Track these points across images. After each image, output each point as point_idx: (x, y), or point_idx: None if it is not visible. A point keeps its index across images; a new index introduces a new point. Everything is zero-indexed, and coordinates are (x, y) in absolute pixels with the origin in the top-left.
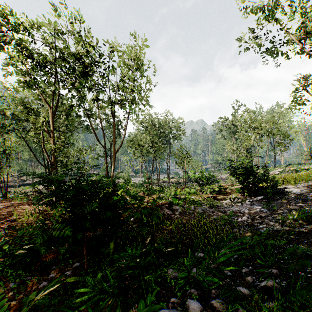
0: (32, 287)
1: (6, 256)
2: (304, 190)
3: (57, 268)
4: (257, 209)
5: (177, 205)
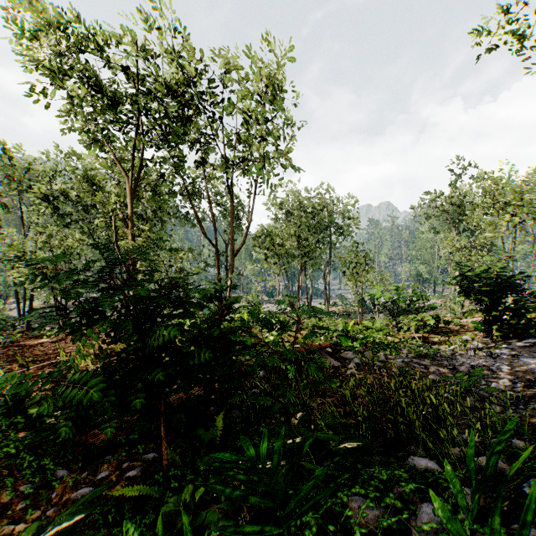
0: (61, 497)
1: (32, 426)
2: None
3: (114, 461)
4: (531, 366)
5: (350, 351)
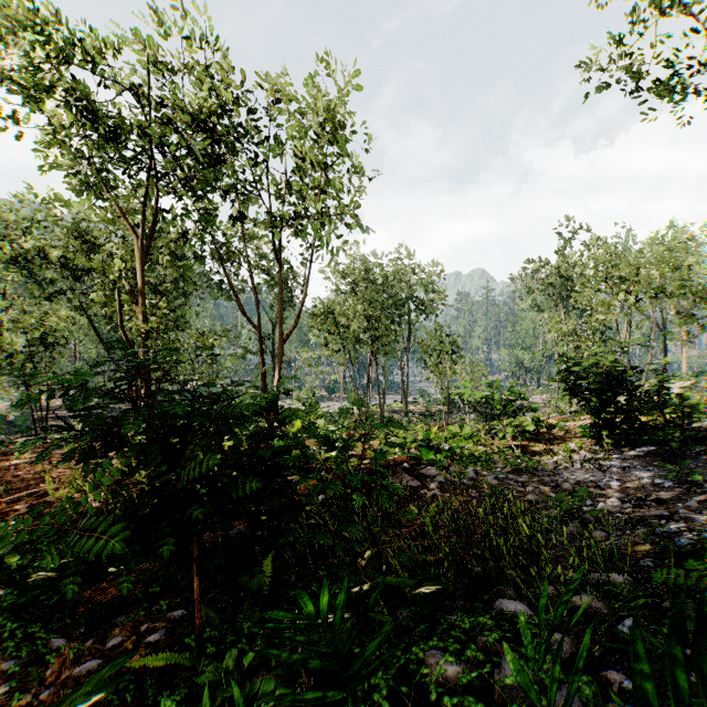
0: (59, 674)
1: (11, 582)
2: None
3: (128, 623)
4: (644, 481)
5: (432, 466)
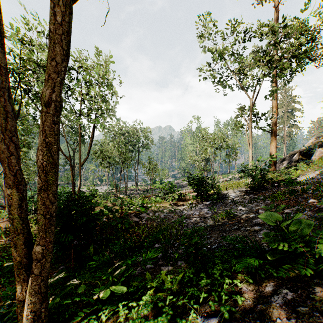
0: None
1: None
2: (238, 195)
3: None
4: (205, 212)
5: (144, 213)
